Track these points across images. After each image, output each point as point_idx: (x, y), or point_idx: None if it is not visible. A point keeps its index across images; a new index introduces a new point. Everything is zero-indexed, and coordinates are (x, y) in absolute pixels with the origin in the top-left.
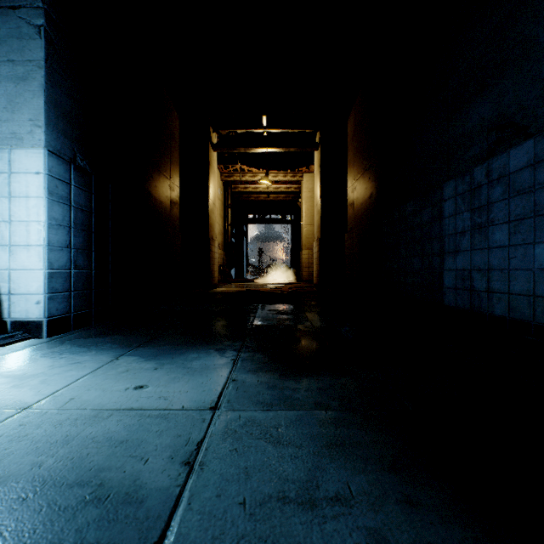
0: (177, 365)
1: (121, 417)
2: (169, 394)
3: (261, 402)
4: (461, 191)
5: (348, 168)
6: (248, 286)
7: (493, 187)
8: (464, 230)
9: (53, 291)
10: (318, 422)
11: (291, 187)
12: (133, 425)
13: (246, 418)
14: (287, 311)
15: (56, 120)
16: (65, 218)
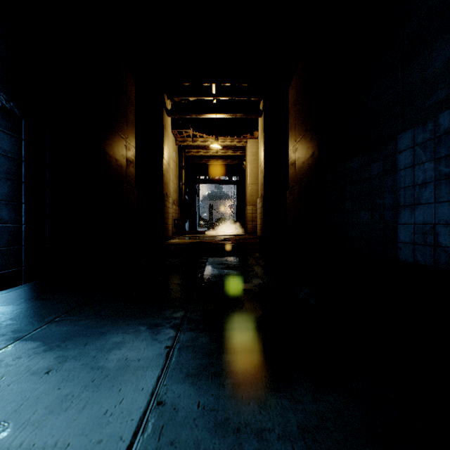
0: (84, 361)
1: None
2: None
3: None
4: (421, 140)
5: (289, 131)
6: (199, 238)
7: None
8: (425, 182)
9: None
10: None
11: (237, 151)
12: None
13: None
14: (236, 265)
15: None
16: None
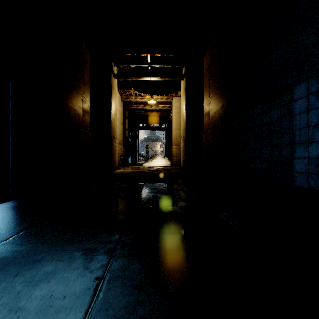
0: (6, 299)
1: None
2: None
3: None
4: (314, 90)
5: (204, 90)
6: (138, 169)
7: None
8: (318, 123)
9: None
10: None
11: (166, 106)
12: None
13: None
14: (165, 190)
15: None
16: None
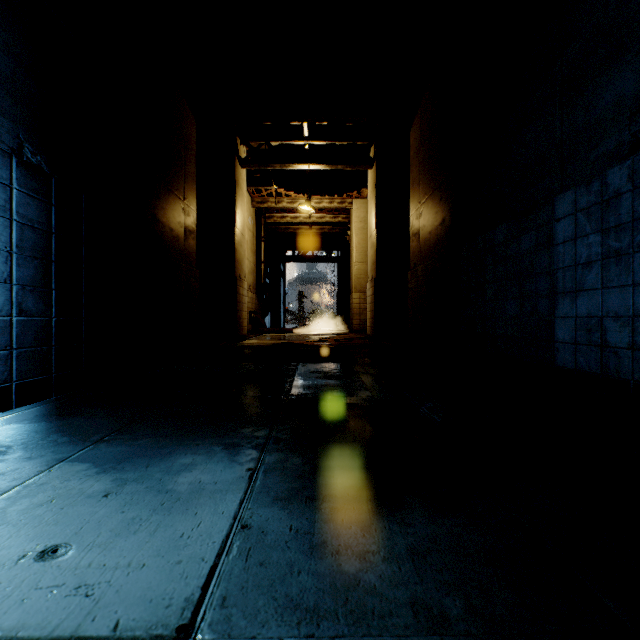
0: (148, 484)
1: None
2: (102, 577)
3: (294, 604)
4: (584, 205)
5: (411, 189)
6: (285, 338)
7: None
8: (590, 260)
9: None
10: None
11: (339, 216)
12: None
13: None
14: (336, 373)
15: None
16: None
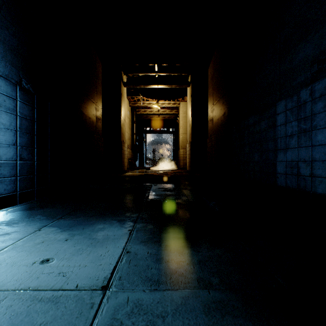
0: (84, 235)
1: (13, 302)
2: (69, 269)
3: (149, 279)
4: (290, 107)
5: (208, 97)
6: (146, 172)
7: (316, 103)
8: (292, 134)
9: (1, 176)
10: (203, 308)
11: (173, 110)
12: (20, 314)
13: (133, 302)
14: (171, 189)
15: (4, 53)
16: (11, 124)
